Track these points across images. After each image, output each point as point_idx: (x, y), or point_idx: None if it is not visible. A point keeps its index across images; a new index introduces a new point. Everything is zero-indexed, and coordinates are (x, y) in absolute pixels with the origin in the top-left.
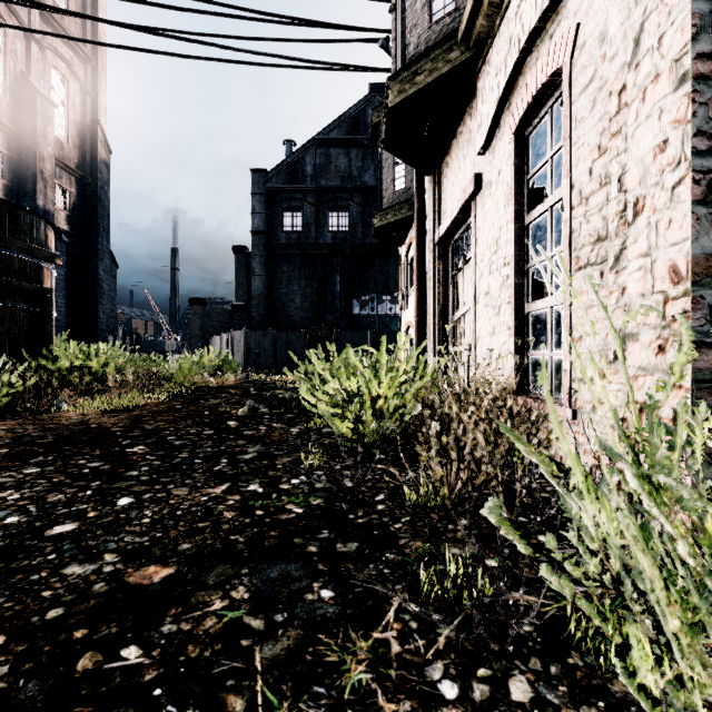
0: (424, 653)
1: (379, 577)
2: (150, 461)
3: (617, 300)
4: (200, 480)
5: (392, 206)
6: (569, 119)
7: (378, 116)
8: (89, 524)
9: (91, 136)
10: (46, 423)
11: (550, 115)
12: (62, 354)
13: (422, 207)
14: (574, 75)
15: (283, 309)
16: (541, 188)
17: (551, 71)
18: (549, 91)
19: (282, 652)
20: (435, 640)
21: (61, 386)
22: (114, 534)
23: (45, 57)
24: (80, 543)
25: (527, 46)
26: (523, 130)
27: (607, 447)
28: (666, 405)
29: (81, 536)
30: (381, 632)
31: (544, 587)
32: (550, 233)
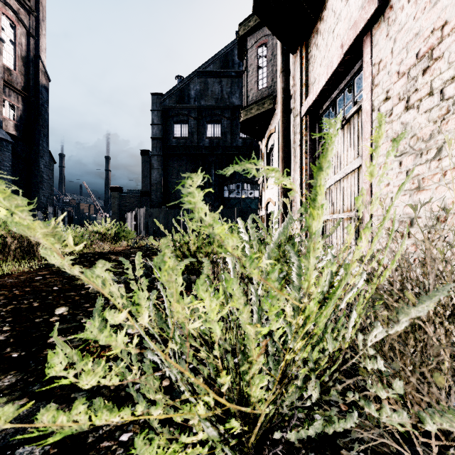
0: None
1: None
2: None
3: None
4: None
5: (255, 102)
6: None
7: (244, 29)
8: None
9: (34, 67)
10: None
11: None
12: None
13: (287, 86)
14: None
15: (174, 193)
16: None
17: None
18: None
19: None
20: None
21: None
22: None
23: None
24: None
25: None
26: None
27: None
28: None
29: None
30: None
31: None
32: None
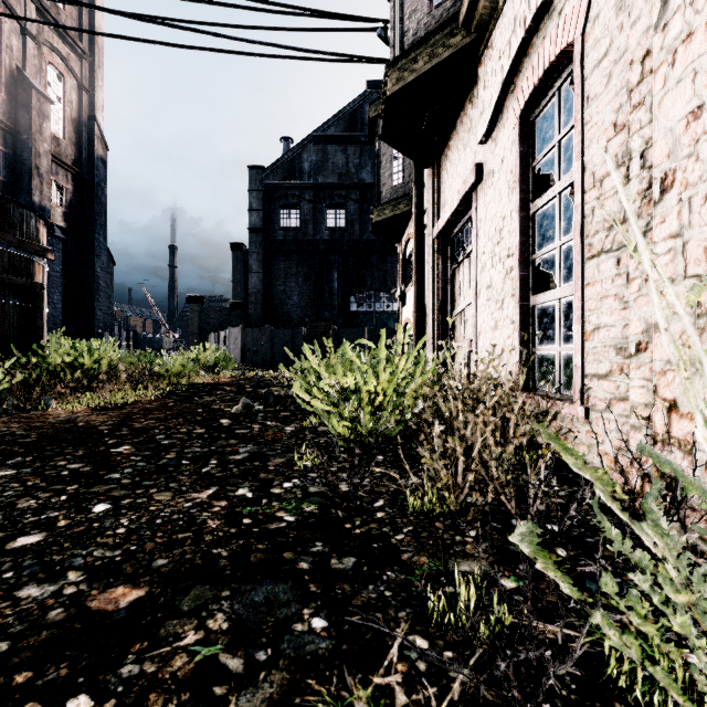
0: (436, 706)
1: (380, 602)
2: (135, 462)
3: (640, 288)
4: (186, 483)
5: (389, 201)
6: (580, 97)
7: (376, 110)
8: (57, 535)
9: (88, 132)
10: (32, 421)
11: (558, 96)
12: (54, 350)
13: (420, 201)
14: (586, 50)
15: (280, 306)
16: (547, 175)
17: (560, 48)
18: (556, 71)
19: (262, 704)
20: (448, 687)
21: (51, 383)
22: (82, 547)
23: (41, 53)
24: (43, 558)
25: (534, 24)
26: (528, 115)
27: (653, 454)
28: (702, 403)
29: (46, 550)
30: (382, 676)
31: (584, 628)
32: (557, 221)
